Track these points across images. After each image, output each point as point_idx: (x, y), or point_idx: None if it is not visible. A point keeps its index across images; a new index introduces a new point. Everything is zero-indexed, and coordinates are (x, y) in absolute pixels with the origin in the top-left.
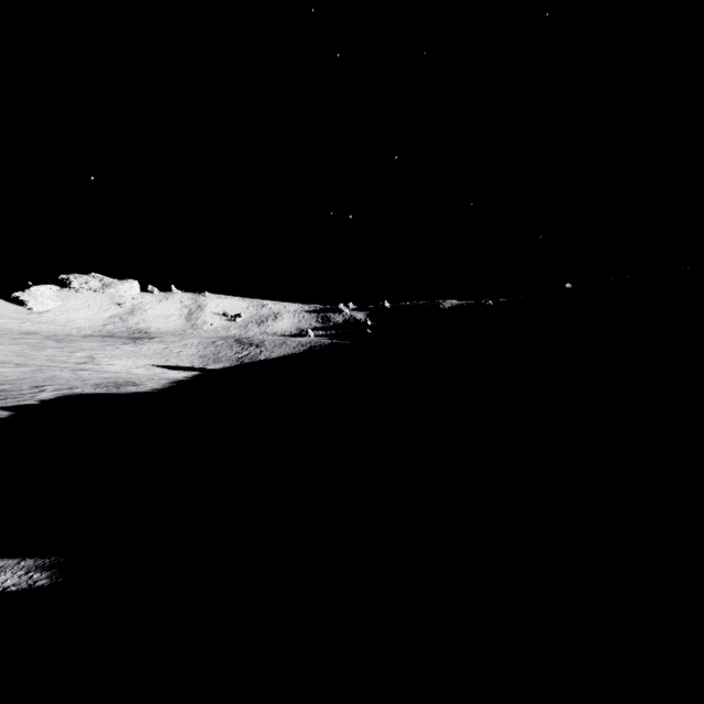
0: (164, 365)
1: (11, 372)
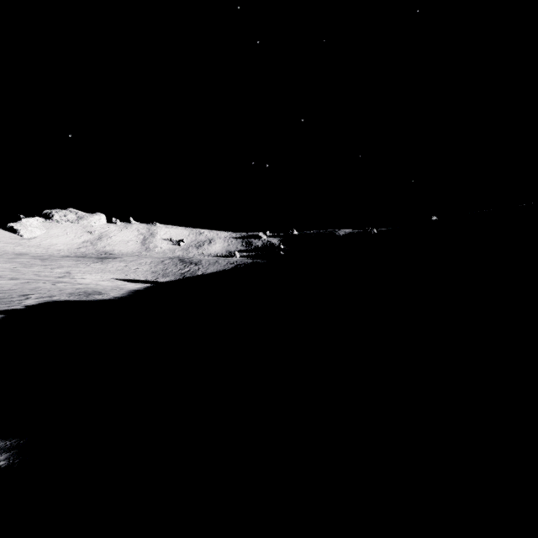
0: (124, 279)
1: (5, 284)
